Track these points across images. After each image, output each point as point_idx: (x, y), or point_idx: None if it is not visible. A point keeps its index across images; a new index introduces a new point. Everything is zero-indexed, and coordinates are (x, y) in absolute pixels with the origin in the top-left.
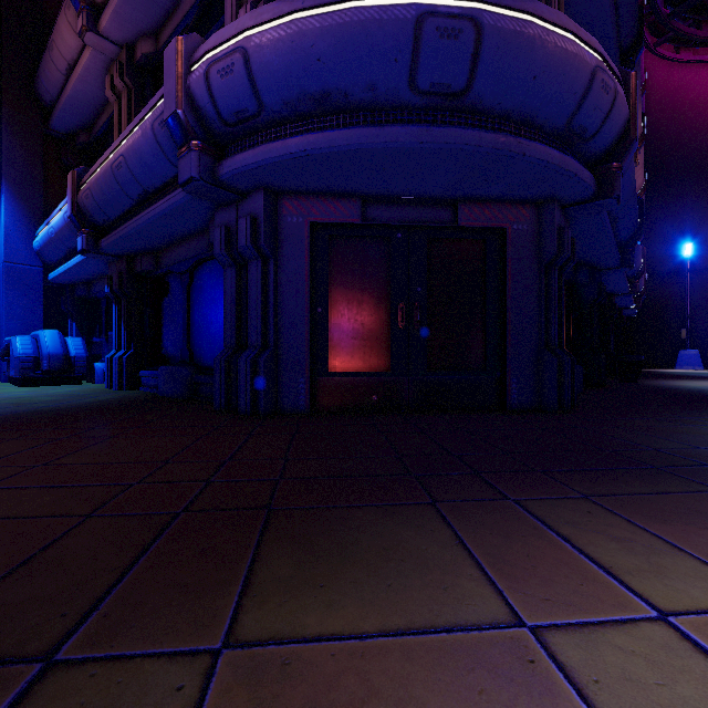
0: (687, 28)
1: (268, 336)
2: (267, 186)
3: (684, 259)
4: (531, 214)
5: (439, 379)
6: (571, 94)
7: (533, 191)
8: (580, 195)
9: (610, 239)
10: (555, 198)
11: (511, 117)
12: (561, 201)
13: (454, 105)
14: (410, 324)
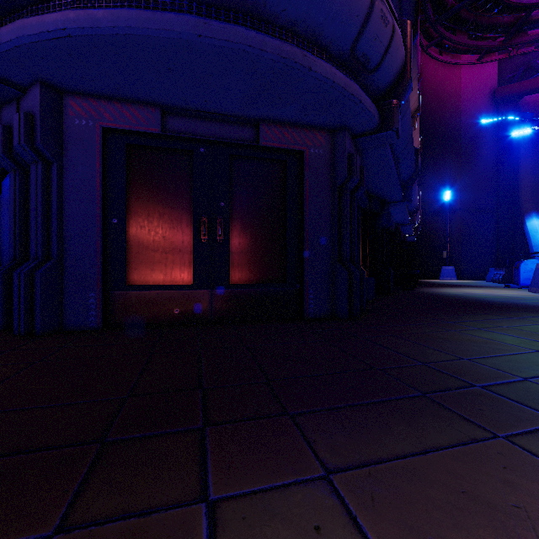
0: (447, 33)
1: (51, 247)
2: (43, 79)
3: (445, 202)
4: (326, 140)
5: (242, 292)
6: (353, 16)
7: (326, 117)
8: (366, 125)
9: (393, 174)
10: (346, 127)
11: (298, 30)
12: (351, 131)
13: (237, 3)
14: (214, 238)
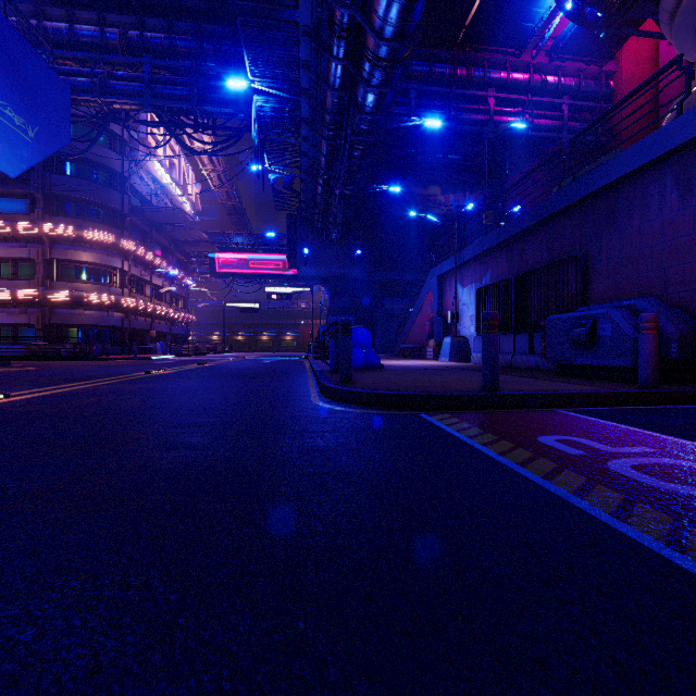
0: None
1: None
2: None
3: None
4: None
5: None
6: None
7: None
8: None
9: None
10: None
11: None
12: None
13: None
14: None
